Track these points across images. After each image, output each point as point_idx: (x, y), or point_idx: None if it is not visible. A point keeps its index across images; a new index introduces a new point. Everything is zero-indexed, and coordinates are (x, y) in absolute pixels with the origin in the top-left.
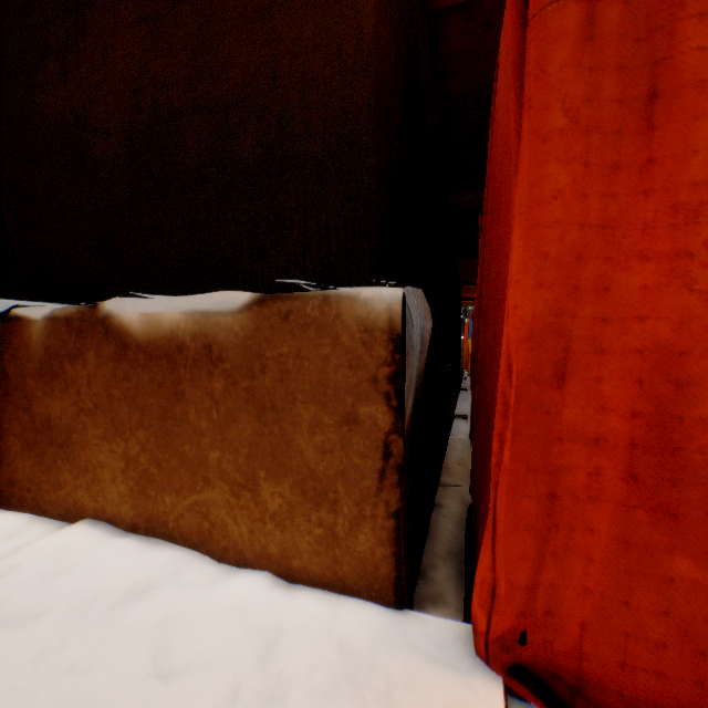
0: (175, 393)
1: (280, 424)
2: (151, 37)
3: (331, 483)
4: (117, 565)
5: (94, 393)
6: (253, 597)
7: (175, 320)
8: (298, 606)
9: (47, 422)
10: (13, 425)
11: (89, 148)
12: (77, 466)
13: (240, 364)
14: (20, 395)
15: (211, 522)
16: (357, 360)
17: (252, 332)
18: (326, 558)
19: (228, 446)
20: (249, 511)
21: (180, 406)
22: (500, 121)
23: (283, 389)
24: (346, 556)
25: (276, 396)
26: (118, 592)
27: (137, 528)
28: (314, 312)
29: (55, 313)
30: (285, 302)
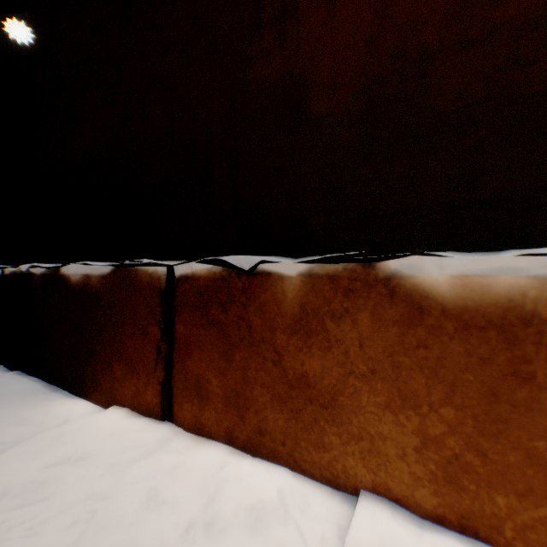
0: (513, 373)
1: None
2: None
3: None
4: None
5: (368, 356)
6: None
7: (515, 285)
8: None
9: (300, 378)
10: (257, 375)
11: (308, 106)
12: (345, 430)
13: None
14: (264, 347)
15: None
16: None
17: None
18: None
19: None
20: None
21: (524, 391)
22: None
23: None
24: None
25: None
26: None
27: (443, 519)
28: None
29: (312, 270)
30: None
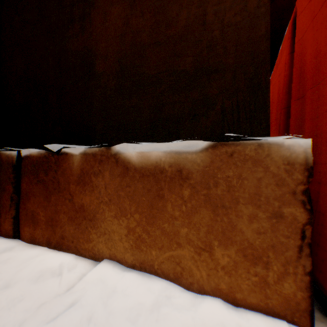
0: (158, 195)
1: (228, 215)
2: (130, 7)
3: (264, 252)
4: (138, 292)
5: (108, 193)
6: (224, 318)
7: (158, 156)
8: (255, 326)
9: (80, 207)
10: (62, 207)
11: (95, 66)
12: (99, 231)
13: (200, 181)
14: (65, 192)
15: (182, 267)
16: (281, 180)
17: (208, 163)
18: (260, 294)
19: (193, 226)
20: (207, 263)
21: (161, 202)
22: (309, 45)
23: (230, 196)
24: (274, 295)
25: (224, 200)
26: (147, 311)
27: (135, 266)
28: (251, 152)
29: (86, 151)
30: (230, 147)
